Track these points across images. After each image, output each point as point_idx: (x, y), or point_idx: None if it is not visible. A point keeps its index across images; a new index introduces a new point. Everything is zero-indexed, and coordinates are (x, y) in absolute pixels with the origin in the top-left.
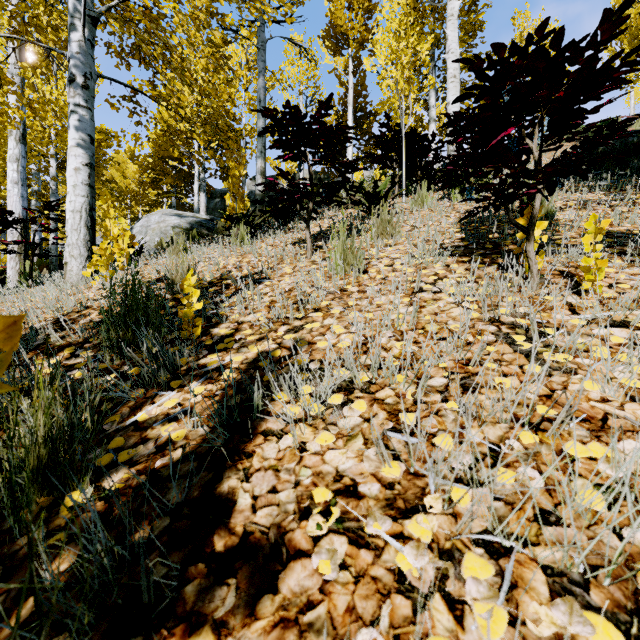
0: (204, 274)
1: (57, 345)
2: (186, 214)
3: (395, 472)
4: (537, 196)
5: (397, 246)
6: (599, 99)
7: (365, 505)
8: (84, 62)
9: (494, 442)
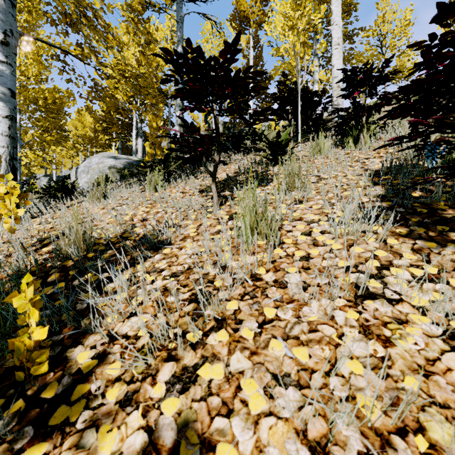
0: (105, 231)
1: None
2: (121, 156)
3: None
4: None
5: (308, 202)
6: None
7: None
8: (4, 20)
9: None
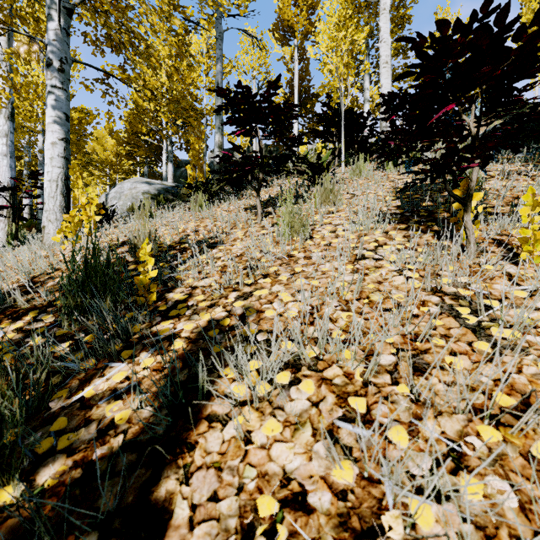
0: (165, 238)
1: (23, 308)
2: (154, 182)
3: (347, 476)
4: (474, 169)
5: (339, 213)
6: (534, 77)
7: (315, 523)
8: (60, 48)
9: (453, 439)
